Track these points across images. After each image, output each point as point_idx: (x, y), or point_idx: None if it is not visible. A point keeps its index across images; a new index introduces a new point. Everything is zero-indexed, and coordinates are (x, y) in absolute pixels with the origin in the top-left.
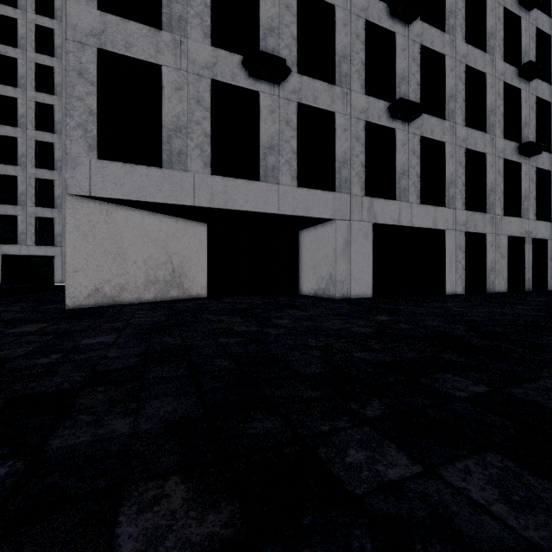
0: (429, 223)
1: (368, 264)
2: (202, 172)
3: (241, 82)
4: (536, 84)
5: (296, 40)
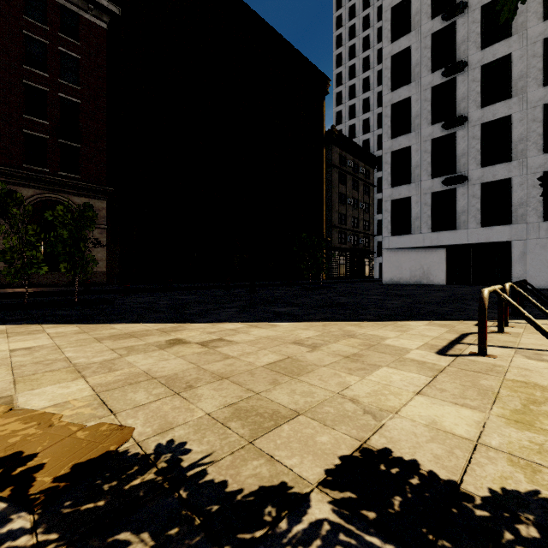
0: None
1: (546, 266)
2: (427, 232)
3: (445, 188)
4: None
5: (479, 151)
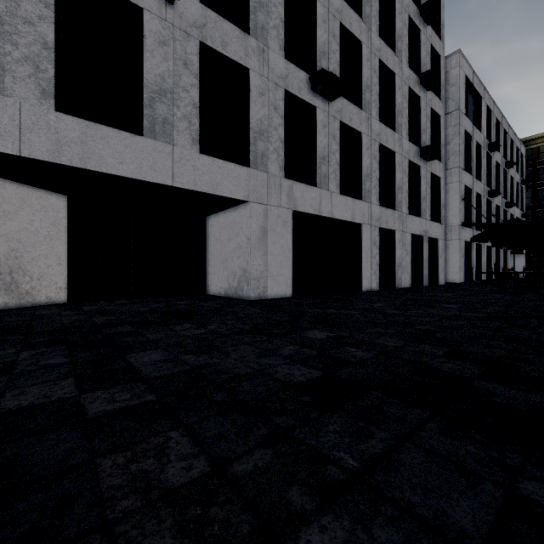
0: (348, 216)
1: (288, 258)
2: (37, 103)
3: None
4: (430, 96)
5: None
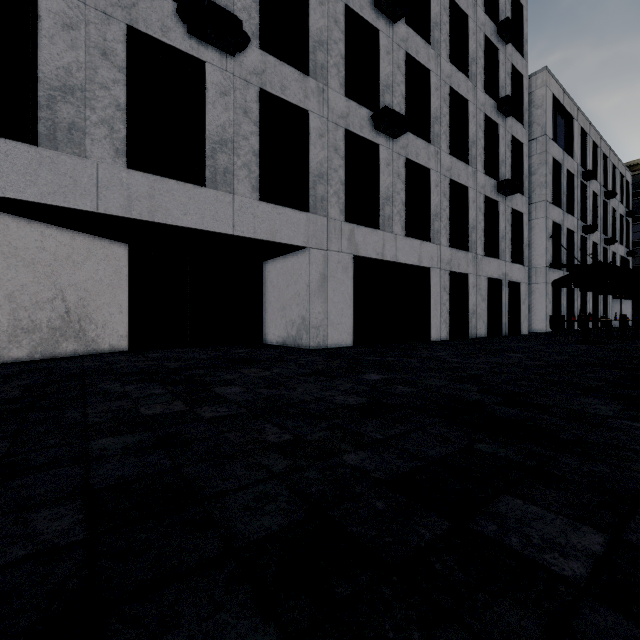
0: (415, 260)
1: (349, 305)
2: (111, 162)
3: (176, 41)
4: (511, 122)
5: (257, 3)
